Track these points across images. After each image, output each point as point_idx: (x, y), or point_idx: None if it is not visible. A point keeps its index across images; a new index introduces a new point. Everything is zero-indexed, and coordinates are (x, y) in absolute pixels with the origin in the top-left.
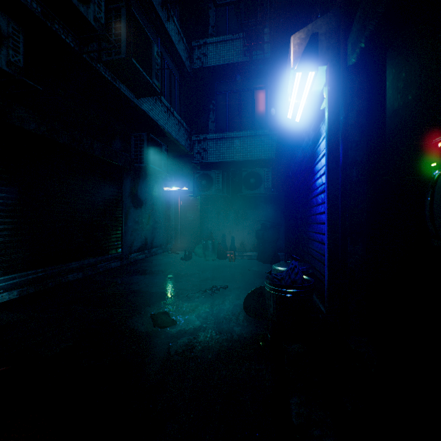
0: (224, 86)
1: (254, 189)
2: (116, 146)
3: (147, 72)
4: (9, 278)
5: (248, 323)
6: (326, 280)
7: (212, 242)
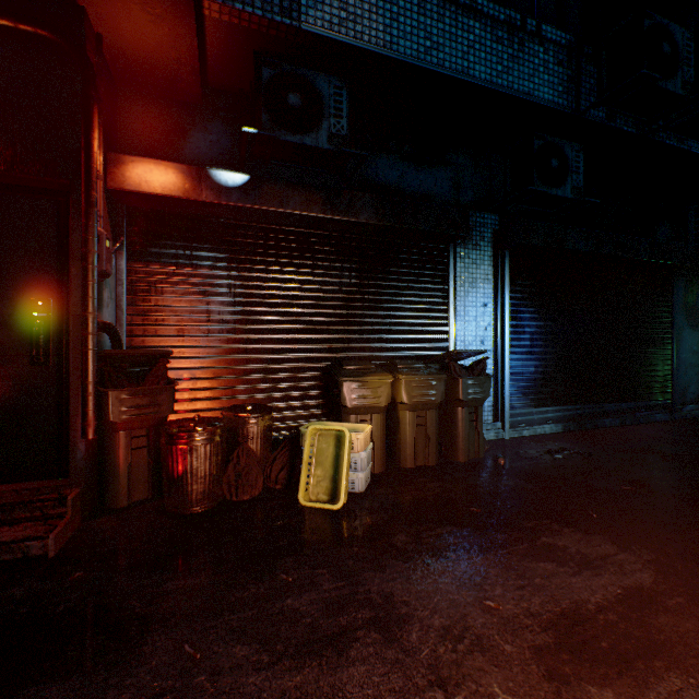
0: None
1: None
2: (660, 235)
3: None
4: (554, 409)
5: None
6: None
7: None
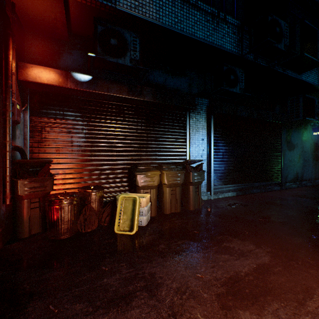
0: None
1: None
2: (276, 110)
3: (313, 55)
4: (232, 186)
5: None
6: None
7: None
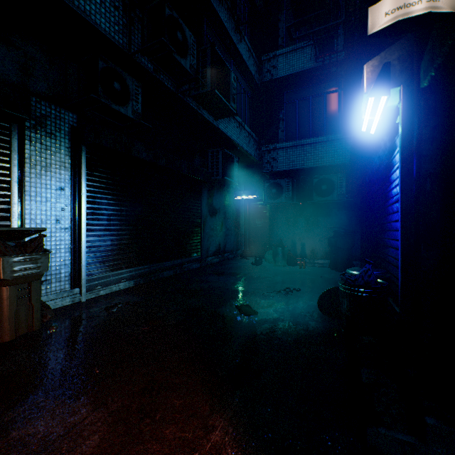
0: (293, 94)
1: (326, 196)
2: (196, 162)
3: (226, 98)
4: (128, 270)
5: (322, 320)
6: (399, 282)
7: (282, 249)
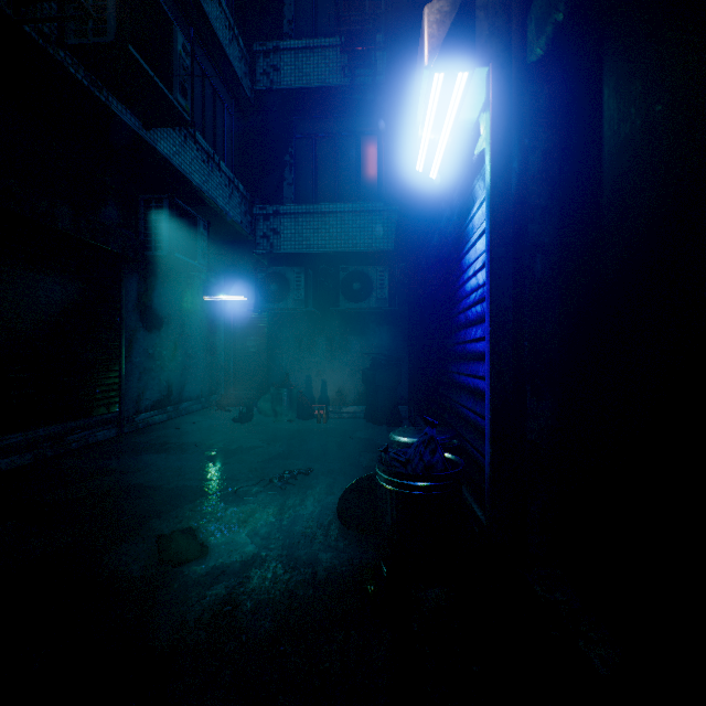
0: (309, 125)
1: (360, 301)
2: (109, 216)
3: (163, 79)
4: None
5: (346, 542)
6: (487, 464)
7: (288, 391)
